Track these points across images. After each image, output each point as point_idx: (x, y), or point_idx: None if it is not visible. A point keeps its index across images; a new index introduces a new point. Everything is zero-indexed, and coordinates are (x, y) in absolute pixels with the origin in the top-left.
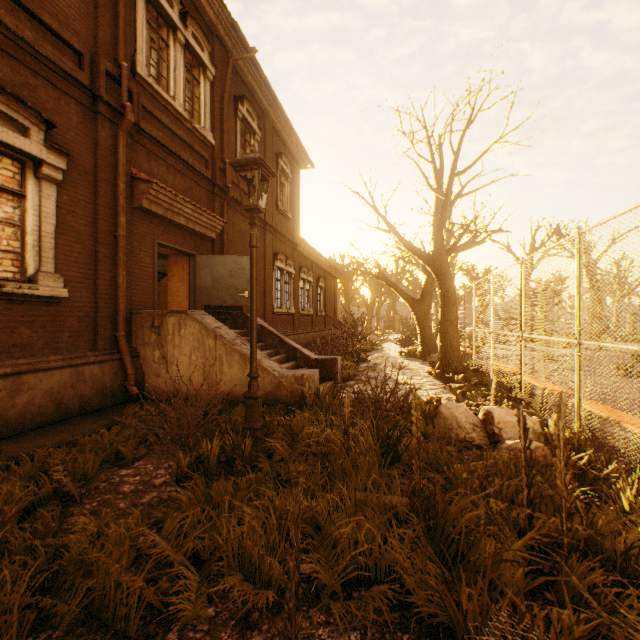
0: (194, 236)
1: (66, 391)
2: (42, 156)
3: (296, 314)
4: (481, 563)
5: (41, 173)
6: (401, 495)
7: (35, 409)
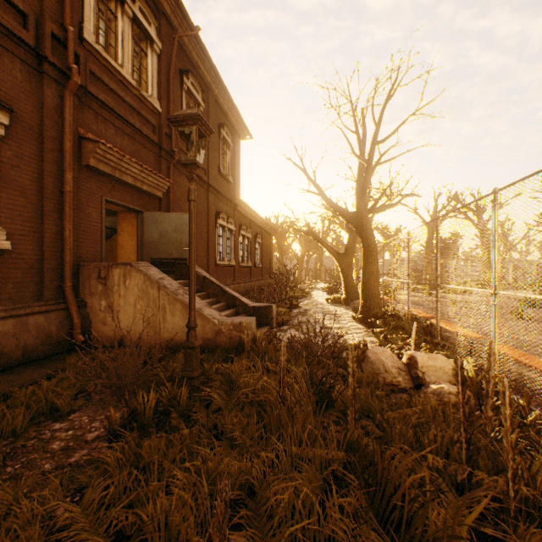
0: (142, 194)
1: (8, 341)
2: None
3: (236, 266)
4: (429, 537)
5: None
6: (336, 445)
7: None
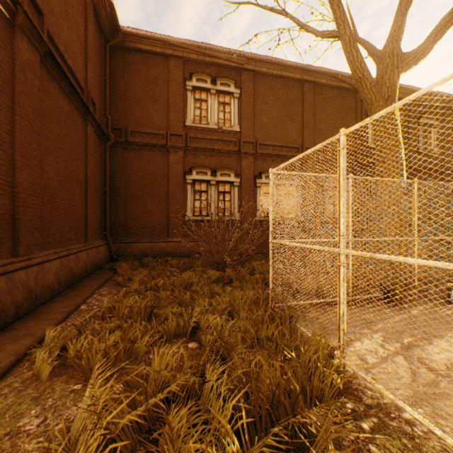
0: None
1: None
2: None
3: None
4: None
5: None
6: None
7: None
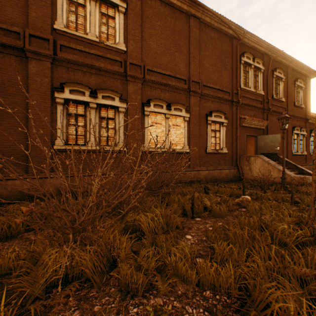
0: (256, 129)
1: (228, 175)
2: (223, 121)
3: (307, 155)
4: None
5: (223, 125)
6: None
7: (223, 177)
